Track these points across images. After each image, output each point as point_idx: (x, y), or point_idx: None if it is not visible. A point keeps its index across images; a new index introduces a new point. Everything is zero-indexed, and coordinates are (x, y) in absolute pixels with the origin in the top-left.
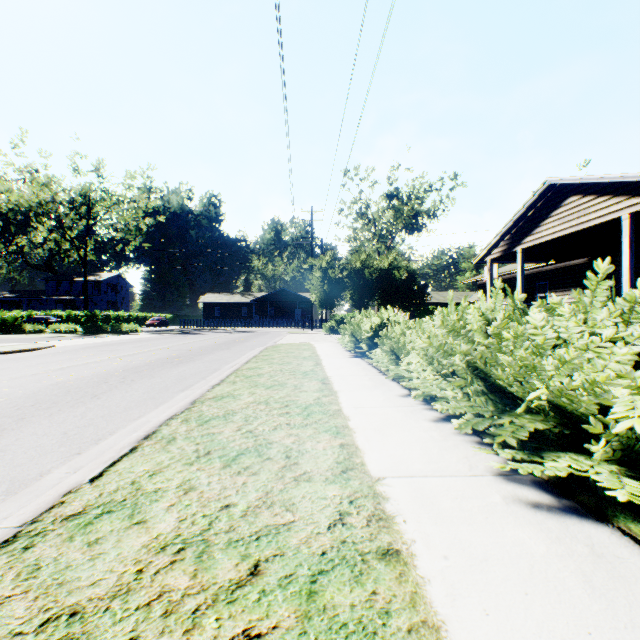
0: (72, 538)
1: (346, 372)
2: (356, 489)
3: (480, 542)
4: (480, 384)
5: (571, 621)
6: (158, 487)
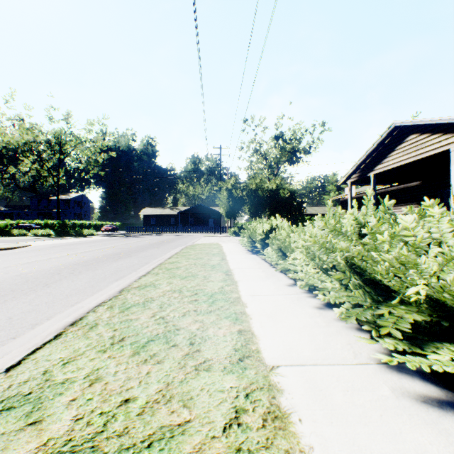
0: None
1: (244, 265)
2: (252, 380)
3: (381, 450)
4: (357, 278)
5: None
6: (66, 377)
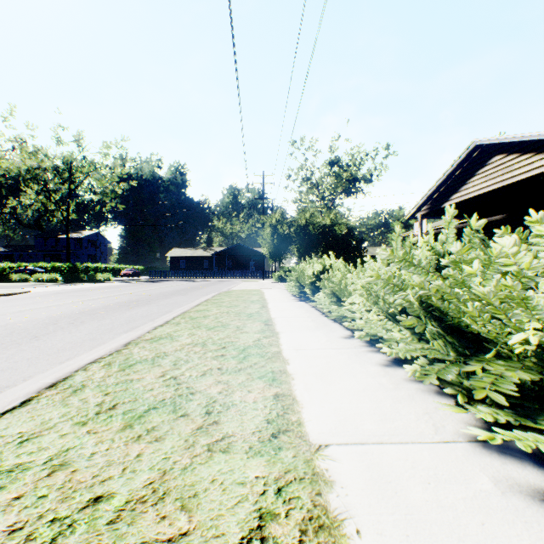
0: None
1: (290, 314)
2: (288, 466)
3: None
4: (436, 324)
5: None
6: (18, 463)
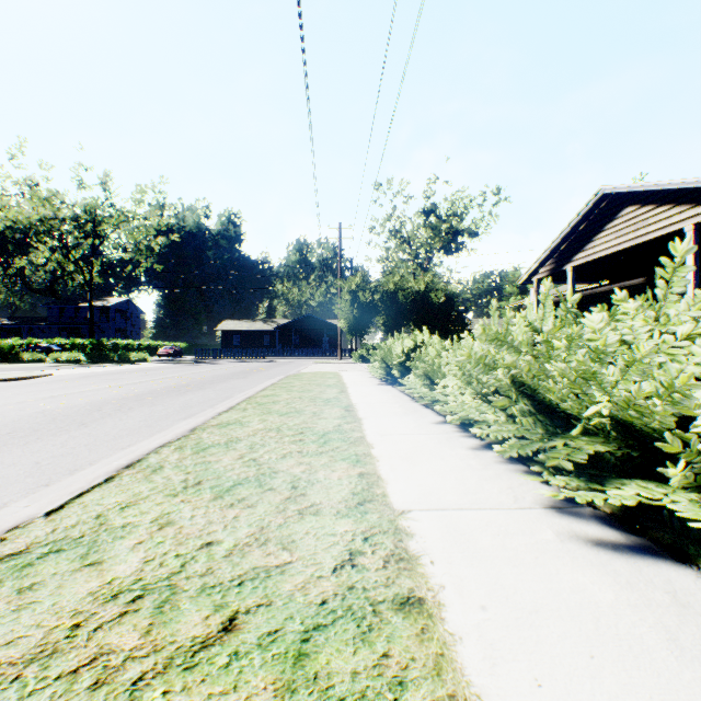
0: (0, 583)
1: (374, 399)
2: (373, 524)
3: (528, 588)
4: (527, 403)
5: (656, 695)
6: (128, 521)
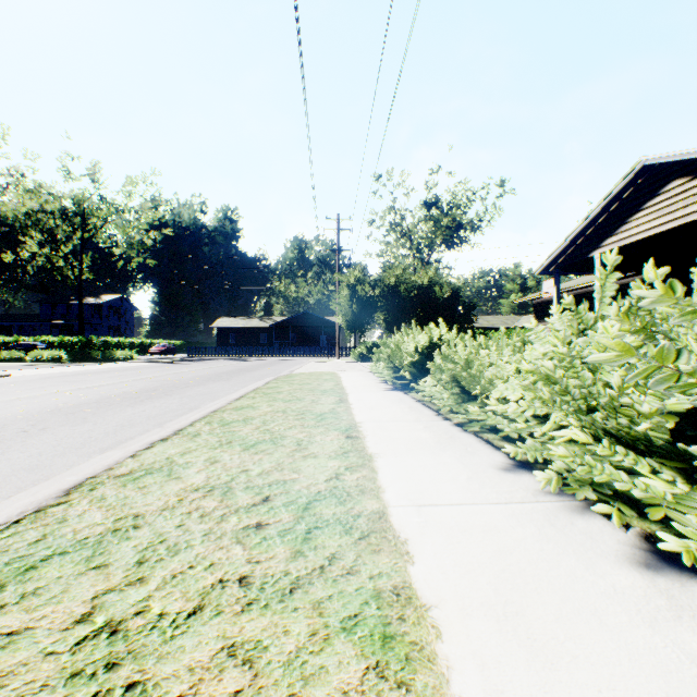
0: None
1: (385, 414)
2: None
3: None
4: None
5: None
6: None
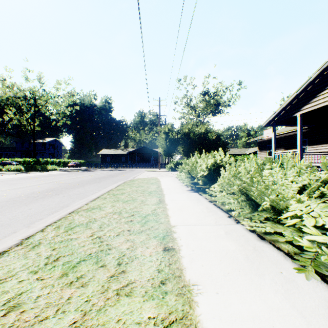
0: None
1: (191, 216)
2: None
3: None
4: None
5: None
6: None
